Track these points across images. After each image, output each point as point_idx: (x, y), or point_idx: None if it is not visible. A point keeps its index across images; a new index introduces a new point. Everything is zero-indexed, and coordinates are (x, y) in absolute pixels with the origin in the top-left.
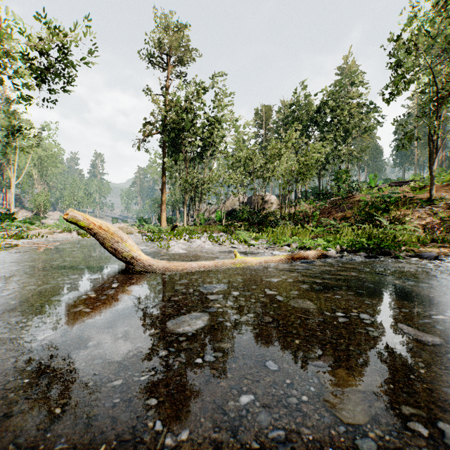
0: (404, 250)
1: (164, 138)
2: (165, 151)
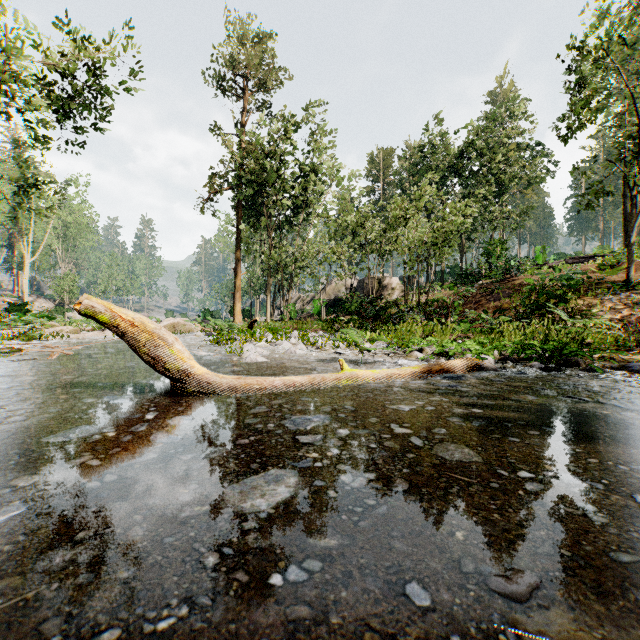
0: (598, 358)
1: (239, 195)
2: (240, 215)
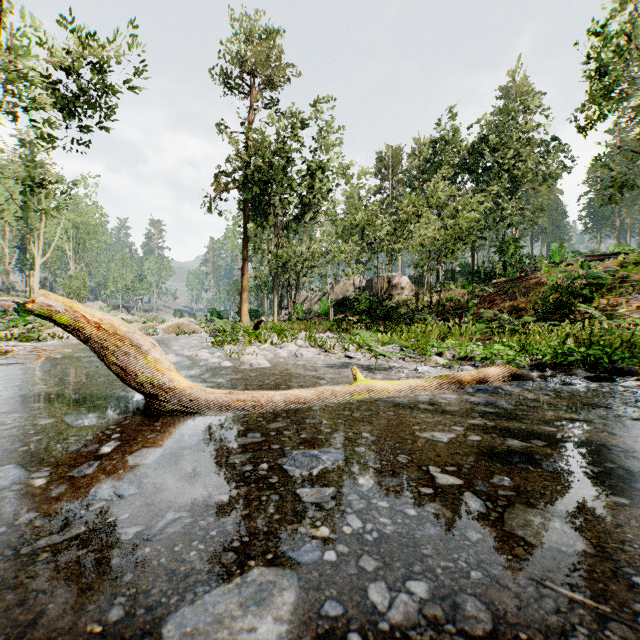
0: None
1: (246, 194)
2: (247, 214)
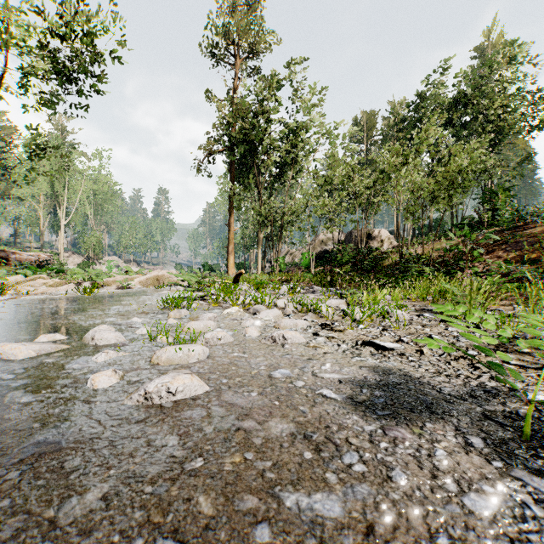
0: None
1: (232, 156)
2: (233, 174)
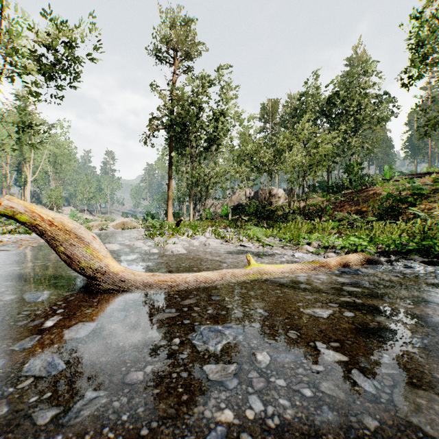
0: None
1: (171, 133)
2: (171, 146)
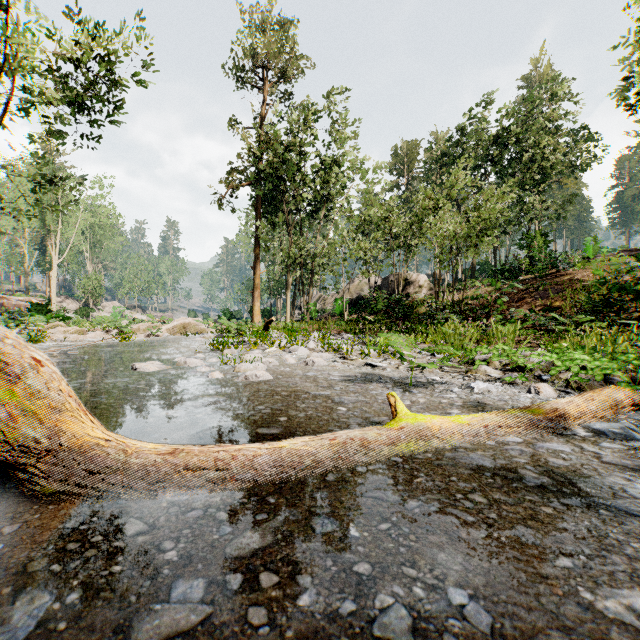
0: None
1: (258, 191)
2: (259, 211)
